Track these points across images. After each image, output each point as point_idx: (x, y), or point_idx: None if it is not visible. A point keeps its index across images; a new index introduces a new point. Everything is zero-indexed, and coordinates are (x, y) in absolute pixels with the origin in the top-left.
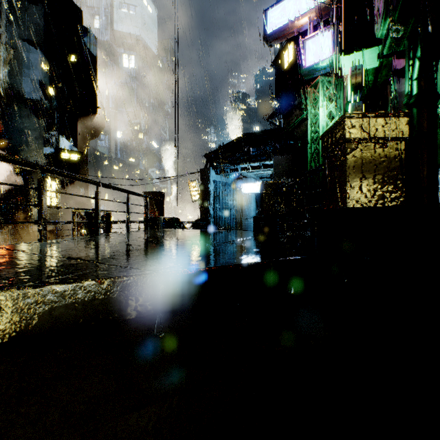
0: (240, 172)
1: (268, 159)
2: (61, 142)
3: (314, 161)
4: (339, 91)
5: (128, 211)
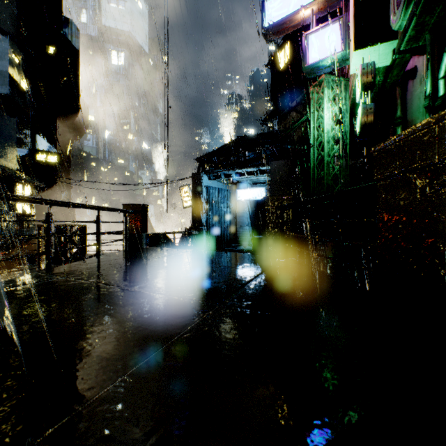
0: (234, 177)
1: (265, 165)
2: (38, 142)
3: (317, 168)
4: (345, 91)
5: (98, 232)
